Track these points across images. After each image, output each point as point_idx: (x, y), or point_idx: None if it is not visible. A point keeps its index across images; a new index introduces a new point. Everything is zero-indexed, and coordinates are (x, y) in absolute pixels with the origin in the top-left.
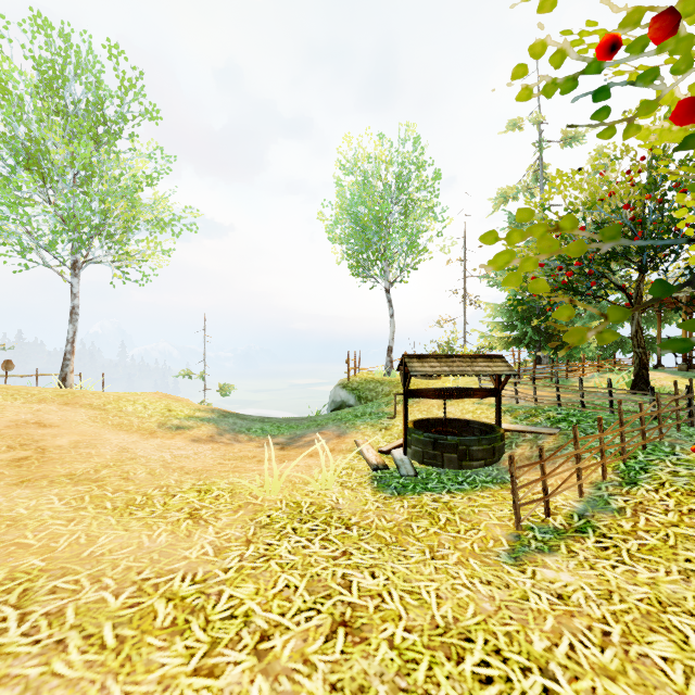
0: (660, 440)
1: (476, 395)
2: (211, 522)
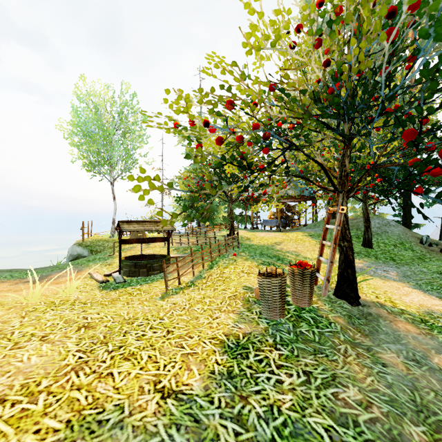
0: (226, 253)
1: (157, 241)
2: None
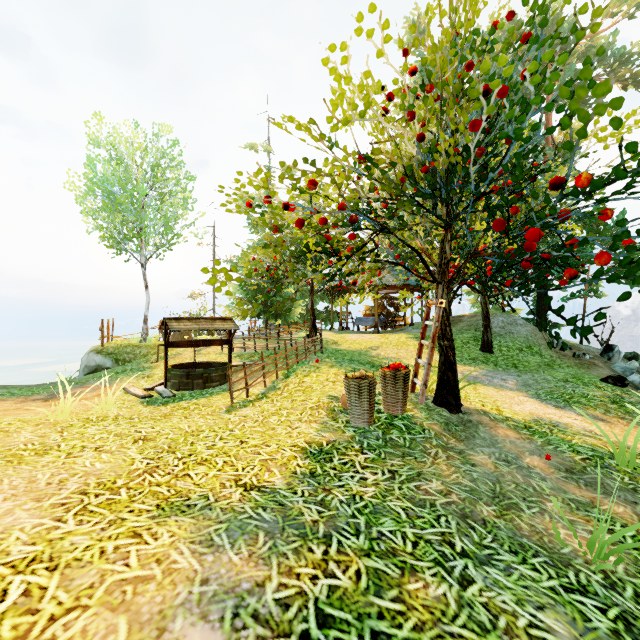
0: (306, 359)
1: (216, 344)
2: (20, 431)
